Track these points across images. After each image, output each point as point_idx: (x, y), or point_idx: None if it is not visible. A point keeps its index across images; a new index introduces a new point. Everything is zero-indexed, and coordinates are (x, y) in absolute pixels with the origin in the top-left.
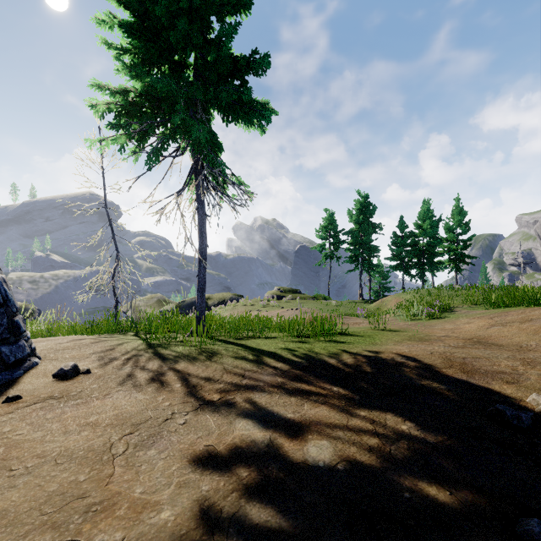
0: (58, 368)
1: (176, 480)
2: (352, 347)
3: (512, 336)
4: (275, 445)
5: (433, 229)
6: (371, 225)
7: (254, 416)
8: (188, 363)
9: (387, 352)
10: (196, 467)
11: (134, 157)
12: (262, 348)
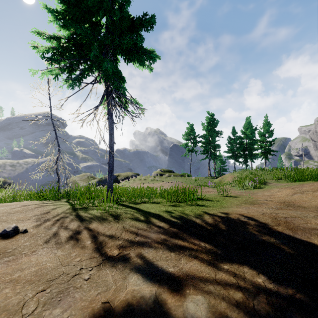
0: (2, 230)
1: None
2: (210, 209)
3: (310, 201)
4: (160, 301)
5: (252, 134)
6: (215, 132)
7: (143, 270)
8: (98, 223)
9: (233, 213)
10: None
11: (67, 85)
12: (150, 211)
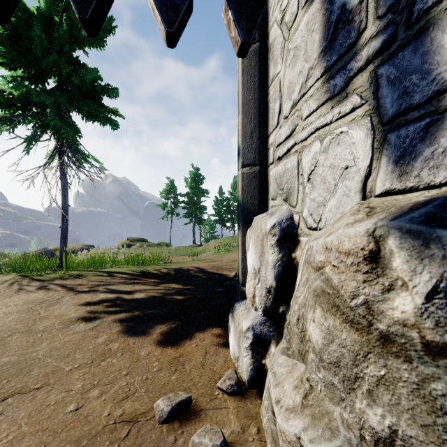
0: None
1: (74, 309)
2: (170, 266)
3: None
4: (120, 297)
5: None
6: (201, 190)
7: (109, 292)
8: (62, 280)
9: (187, 266)
10: (82, 306)
11: None
12: (113, 271)
